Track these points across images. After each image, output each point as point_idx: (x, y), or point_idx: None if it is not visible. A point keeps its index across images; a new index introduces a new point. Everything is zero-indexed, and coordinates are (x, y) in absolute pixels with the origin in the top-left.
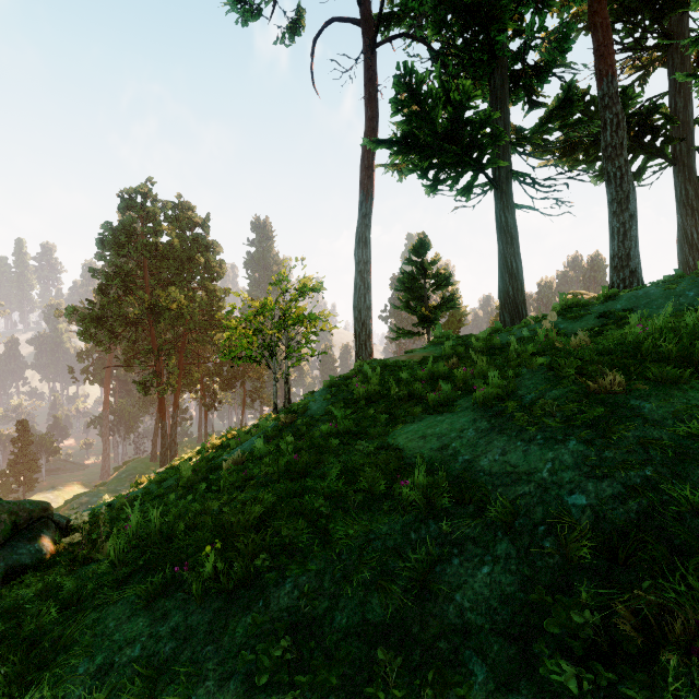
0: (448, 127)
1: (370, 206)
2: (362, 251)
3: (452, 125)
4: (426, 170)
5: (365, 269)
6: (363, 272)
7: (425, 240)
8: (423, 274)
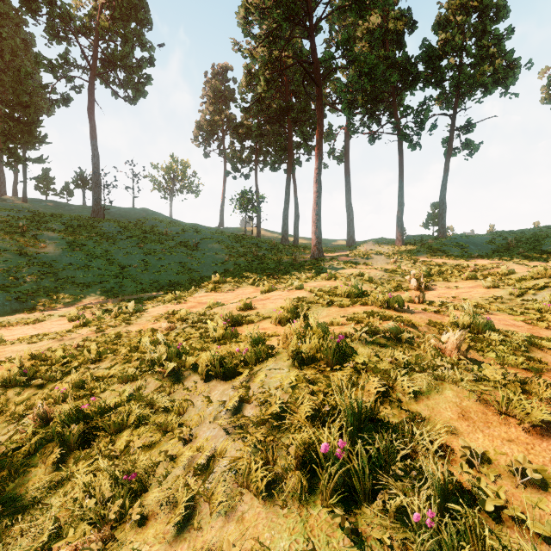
0: None
1: None
2: None
3: None
4: None
5: None
6: None
7: None
8: None
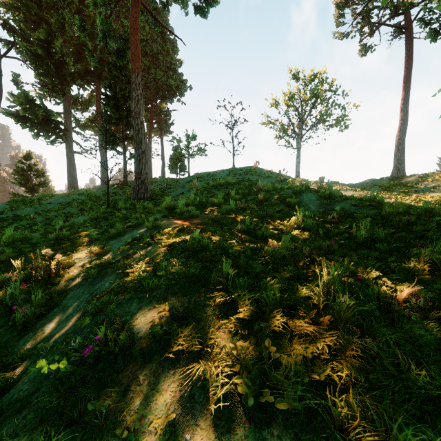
0: (44, 119)
1: None
2: None
3: (46, 119)
4: (33, 129)
5: None
6: None
7: (31, 154)
8: (30, 169)
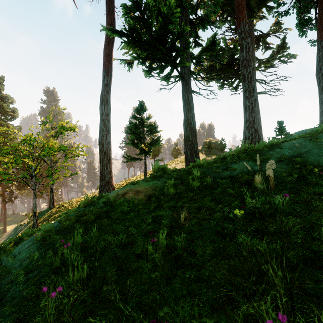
0: (158, 32)
1: (110, 80)
2: (104, 107)
3: (161, 32)
4: (144, 60)
5: (106, 118)
6: (105, 120)
7: (143, 105)
8: (142, 125)
